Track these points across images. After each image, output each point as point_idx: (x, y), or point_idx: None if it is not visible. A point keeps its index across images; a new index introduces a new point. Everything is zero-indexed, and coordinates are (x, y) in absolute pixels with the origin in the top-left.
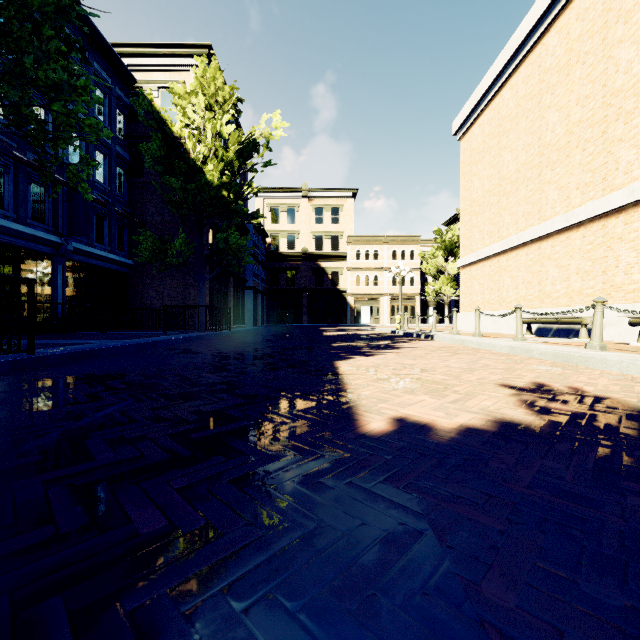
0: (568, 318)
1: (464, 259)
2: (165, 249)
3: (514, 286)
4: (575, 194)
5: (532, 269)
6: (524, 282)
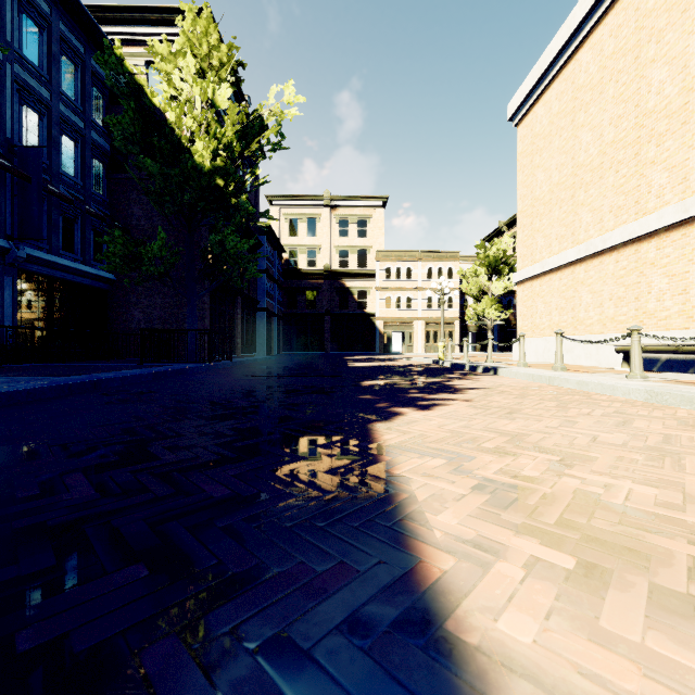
0: None
1: (523, 272)
2: (141, 255)
3: (597, 304)
4: None
5: (625, 280)
6: (612, 298)
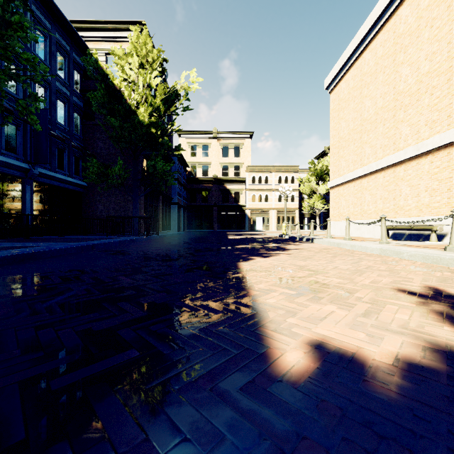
0: (420, 226)
1: (333, 181)
2: (108, 173)
3: (373, 201)
4: (424, 129)
5: (388, 188)
6: (381, 198)
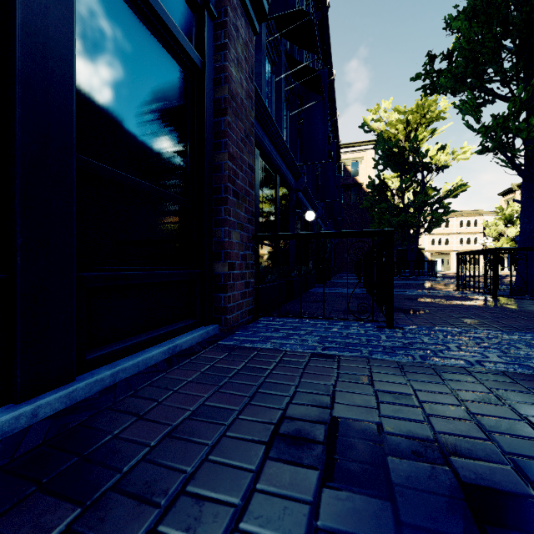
0: None
1: None
2: None
3: None
4: None
5: None
6: None
